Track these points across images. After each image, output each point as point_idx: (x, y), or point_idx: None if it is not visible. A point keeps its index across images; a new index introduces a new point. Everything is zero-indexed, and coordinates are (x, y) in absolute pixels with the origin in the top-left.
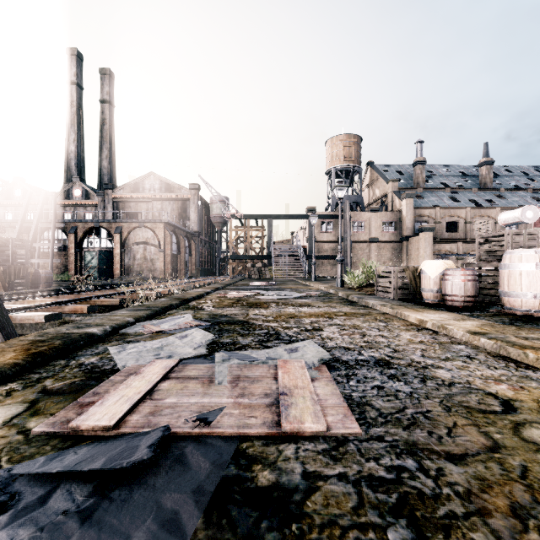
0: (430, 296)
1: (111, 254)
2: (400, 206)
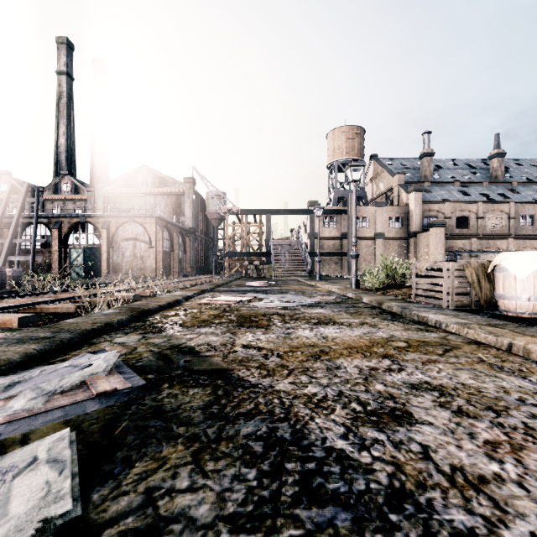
0: (516, 306)
1: (98, 251)
2: (407, 200)
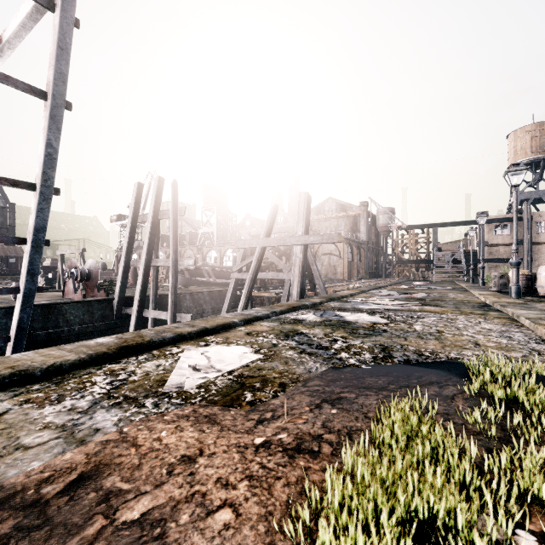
0: None
1: None
2: None
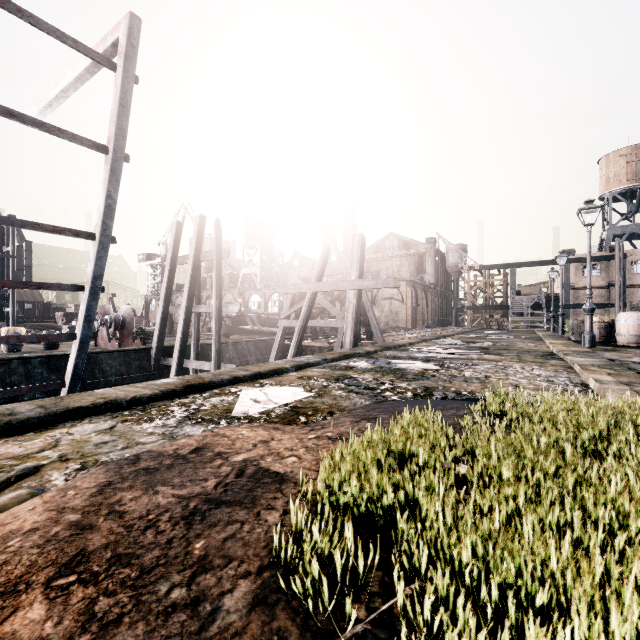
0: None
1: None
2: None
